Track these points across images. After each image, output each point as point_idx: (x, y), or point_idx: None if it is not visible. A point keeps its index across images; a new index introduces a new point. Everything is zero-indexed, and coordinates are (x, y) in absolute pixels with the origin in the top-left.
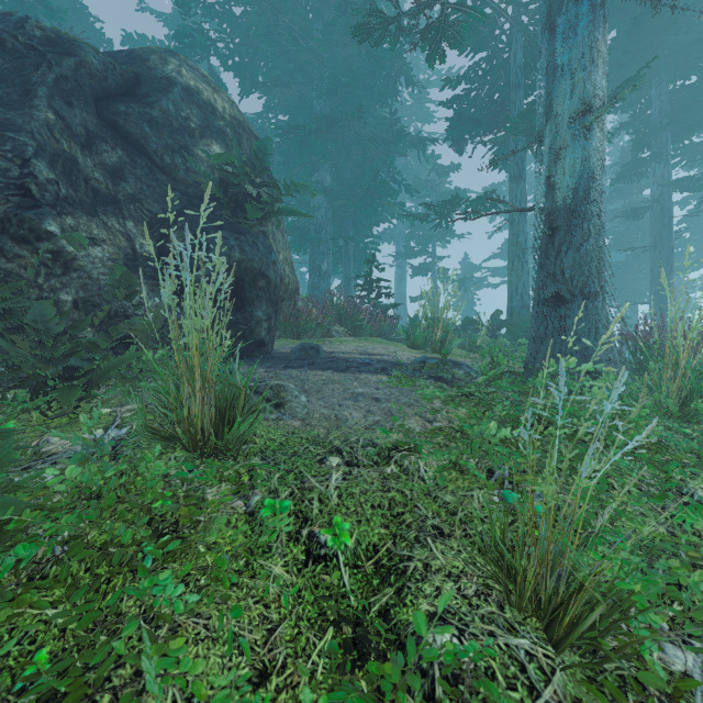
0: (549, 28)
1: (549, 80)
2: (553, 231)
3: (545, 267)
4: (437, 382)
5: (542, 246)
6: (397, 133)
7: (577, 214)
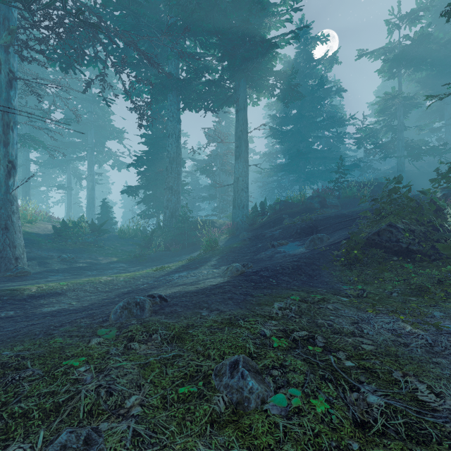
0: None
1: None
2: None
3: None
4: None
5: None
6: None
7: None
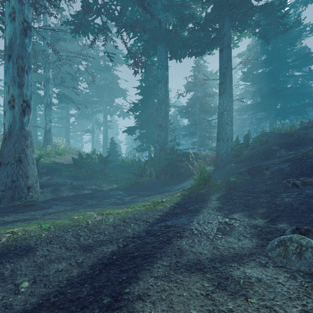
0: (45, 109)
1: (45, 115)
2: (46, 132)
3: (45, 136)
4: None
5: (44, 134)
6: None
7: (49, 131)
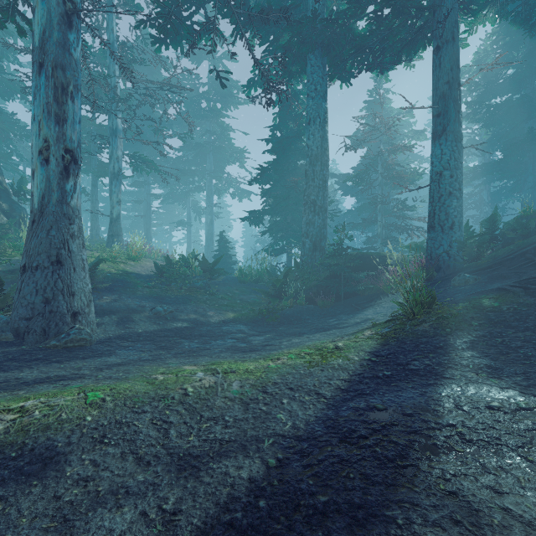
0: (111, 182)
1: (111, 192)
2: (112, 222)
3: (110, 229)
4: (89, 250)
5: (110, 225)
6: (24, 134)
7: (116, 220)
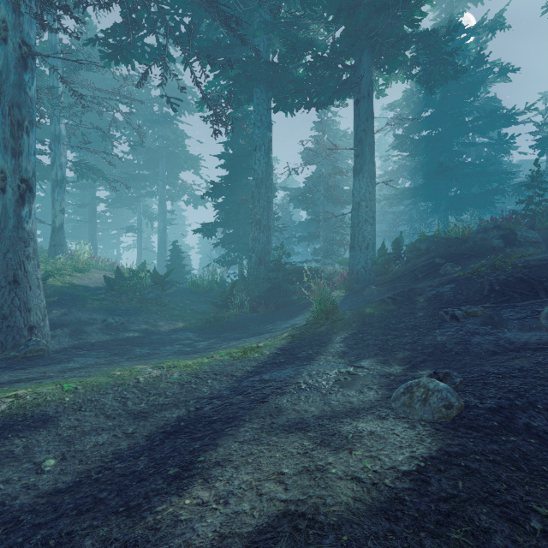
0: (53, 190)
1: (53, 200)
2: (54, 231)
3: (52, 238)
4: None
5: (52, 234)
6: None
7: (59, 229)
